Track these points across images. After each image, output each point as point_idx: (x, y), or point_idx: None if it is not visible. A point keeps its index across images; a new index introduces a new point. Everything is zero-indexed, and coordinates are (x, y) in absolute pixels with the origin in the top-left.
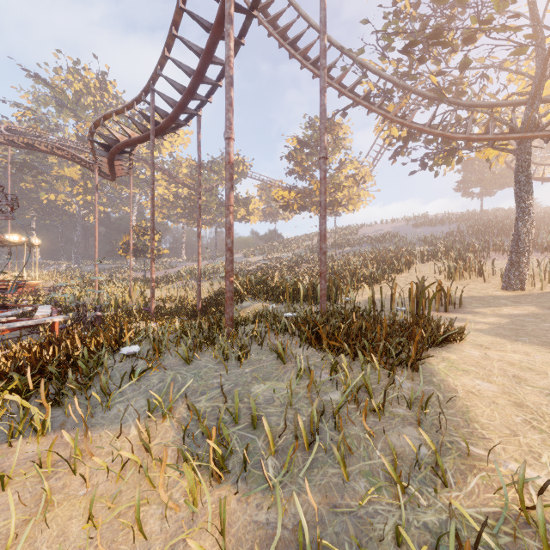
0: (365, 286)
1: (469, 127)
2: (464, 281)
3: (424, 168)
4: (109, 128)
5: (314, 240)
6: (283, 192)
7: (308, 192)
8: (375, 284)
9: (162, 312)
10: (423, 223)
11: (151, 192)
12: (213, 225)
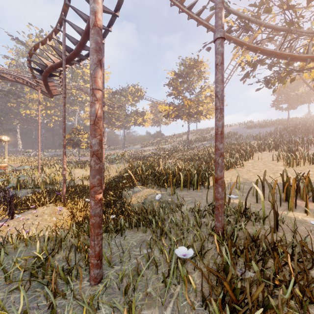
0: (256, 187)
1: (310, 50)
2: (300, 167)
3: (267, 85)
4: (39, 56)
5: (184, 137)
6: (165, 107)
7: (181, 107)
8: (231, 168)
9: (78, 190)
10: (251, 126)
11: (63, 100)
12: (123, 128)
